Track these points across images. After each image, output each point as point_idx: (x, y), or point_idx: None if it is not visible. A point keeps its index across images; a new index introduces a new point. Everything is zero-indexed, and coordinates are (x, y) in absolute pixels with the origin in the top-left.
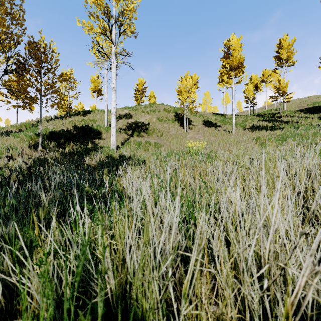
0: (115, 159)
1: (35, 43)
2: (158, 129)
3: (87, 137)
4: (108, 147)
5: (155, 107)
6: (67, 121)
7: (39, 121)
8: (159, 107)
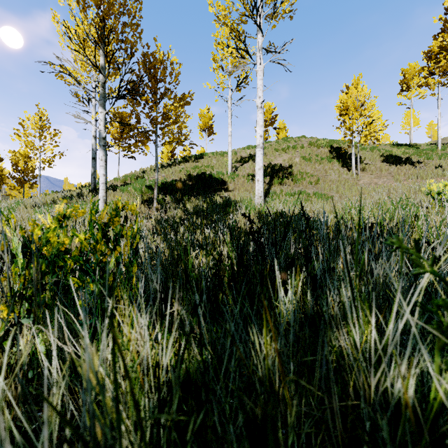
0: (271, 220)
1: (151, 54)
2: (309, 172)
3: (207, 188)
4: (247, 201)
5: (293, 142)
6: (178, 169)
7: (144, 171)
8: (300, 141)
